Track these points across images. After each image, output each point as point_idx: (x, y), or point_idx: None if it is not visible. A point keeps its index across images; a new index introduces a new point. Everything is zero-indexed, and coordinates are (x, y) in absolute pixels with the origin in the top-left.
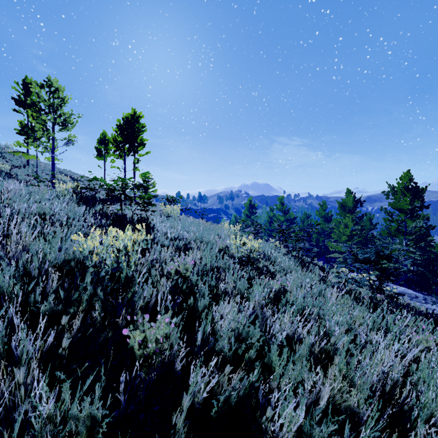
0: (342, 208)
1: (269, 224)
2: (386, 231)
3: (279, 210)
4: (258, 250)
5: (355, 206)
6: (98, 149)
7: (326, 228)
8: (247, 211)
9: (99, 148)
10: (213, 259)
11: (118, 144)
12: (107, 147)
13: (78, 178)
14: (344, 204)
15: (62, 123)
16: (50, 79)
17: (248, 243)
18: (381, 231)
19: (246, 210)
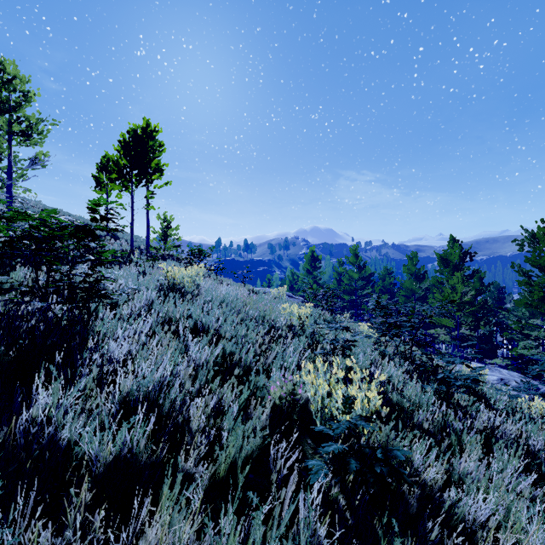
0: (443, 263)
1: (338, 283)
2: (523, 300)
3: (352, 264)
4: (380, 408)
5: (463, 260)
6: (97, 179)
7: (418, 289)
8: (308, 266)
9: (99, 178)
10: (254, 455)
11: (121, 169)
12: (111, 176)
13: (70, 220)
14: (446, 258)
15: (21, 131)
16: (2, 62)
17: (357, 397)
18: (516, 300)
19: (306, 264)
